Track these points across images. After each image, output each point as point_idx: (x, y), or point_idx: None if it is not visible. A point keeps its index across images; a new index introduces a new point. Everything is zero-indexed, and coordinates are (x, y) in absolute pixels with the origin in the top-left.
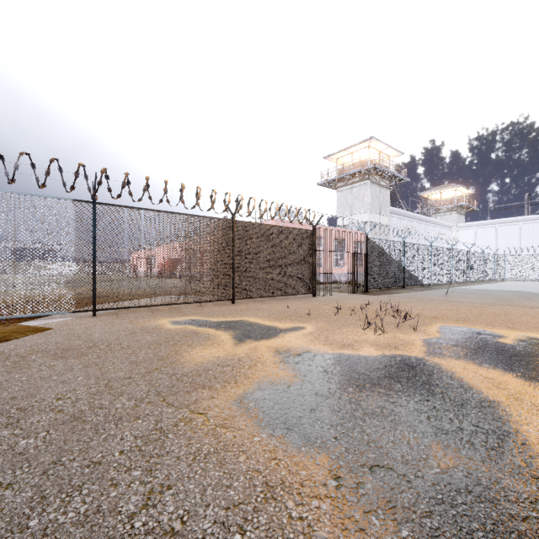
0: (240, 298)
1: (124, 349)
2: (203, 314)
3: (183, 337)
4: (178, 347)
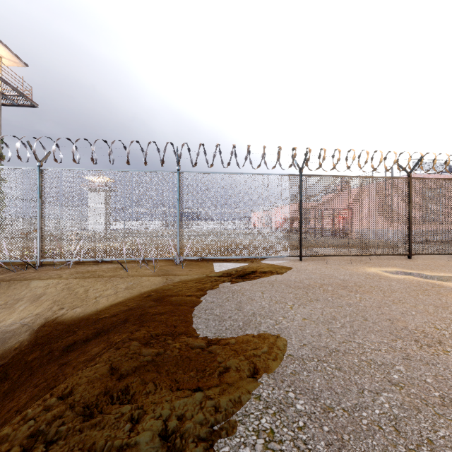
0: (416, 254)
1: (395, 292)
2: (399, 267)
3: (432, 287)
4: (451, 297)
